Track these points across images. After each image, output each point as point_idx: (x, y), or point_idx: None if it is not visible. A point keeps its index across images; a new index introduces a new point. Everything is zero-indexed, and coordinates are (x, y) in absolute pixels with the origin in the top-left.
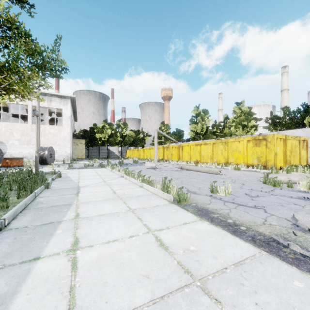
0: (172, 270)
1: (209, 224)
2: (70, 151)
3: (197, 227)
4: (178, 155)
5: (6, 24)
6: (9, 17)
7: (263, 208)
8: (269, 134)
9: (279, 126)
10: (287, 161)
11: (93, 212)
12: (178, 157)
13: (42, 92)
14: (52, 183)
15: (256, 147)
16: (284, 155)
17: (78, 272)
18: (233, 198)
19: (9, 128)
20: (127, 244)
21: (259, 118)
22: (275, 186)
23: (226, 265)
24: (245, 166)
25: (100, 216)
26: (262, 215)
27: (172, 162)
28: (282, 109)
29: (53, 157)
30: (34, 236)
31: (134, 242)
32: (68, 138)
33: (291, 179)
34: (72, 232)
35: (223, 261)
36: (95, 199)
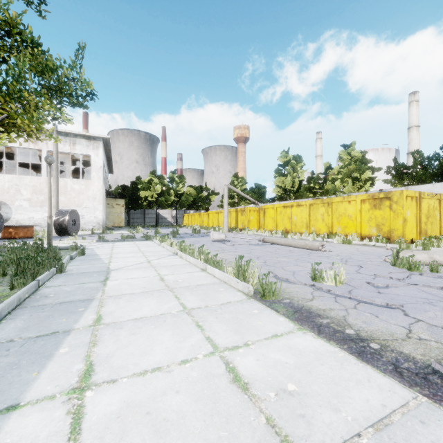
0: (258, 438)
1: (315, 338)
2: (102, 216)
3: (297, 344)
4: (257, 221)
5: (3, 28)
6: (9, 17)
7: (400, 307)
8: (395, 191)
9: (407, 179)
10: (422, 230)
11: (124, 314)
12: (259, 224)
13: (63, 131)
14: (69, 264)
15: (375, 211)
16: (417, 222)
17: (81, 441)
18: (349, 291)
19: (15, 182)
20: (175, 377)
21: (377, 168)
22: (411, 270)
23: (358, 428)
24: (359, 239)
25: (135, 321)
26: (402, 320)
27: (249, 232)
28: (411, 154)
29: (77, 225)
30: (19, 359)
31: (188, 373)
32: (99, 197)
33: (435, 259)
34: (85, 351)
35: (351, 418)
36: (131, 290)
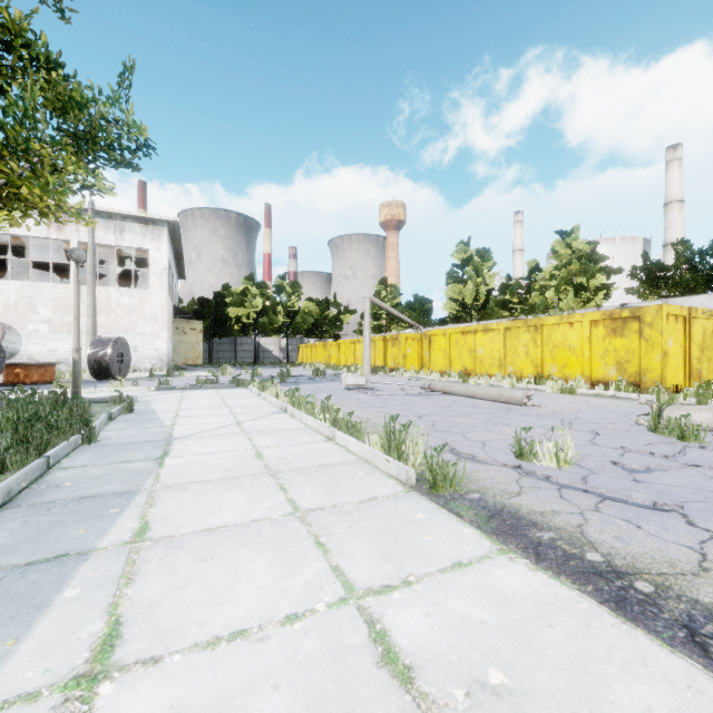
0: None
1: (532, 571)
2: (167, 347)
3: (499, 583)
4: (419, 357)
5: None
6: (8, 19)
7: (679, 509)
8: (648, 306)
9: (664, 286)
10: (694, 371)
11: (189, 521)
12: (421, 361)
13: (103, 211)
14: (106, 427)
15: (614, 339)
16: (686, 358)
17: None
18: (583, 477)
19: (26, 294)
20: (273, 653)
21: (615, 269)
22: (683, 440)
23: None
24: (587, 385)
25: (207, 533)
26: (686, 535)
27: (405, 374)
28: (671, 245)
29: (126, 362)
30: None
31: (298, 644)
32: (163, 317)
33: None
34: (109, 595)
35: None
36: (205, 475)
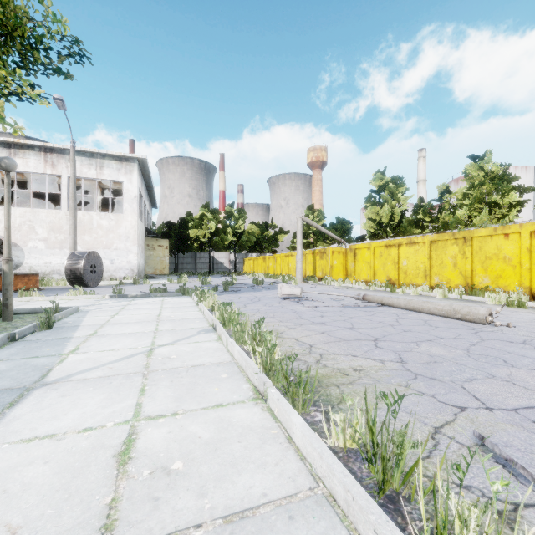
0: None
1: None
2: (137, 260)
3: None
4: (344, 268)
5: None
6: None
7: None
8: None
9: None
10: None
11: None
12: (346, 271)
13: (87, 151)
14: None
15: None
16: None
17: None
18: None
19: (28, 218)
20: None
21: (529, 187)
22: None
23: None
24: (527, 297)
25: None
26: None
27: (333, 283)
28: None
29: (99, 272)
30: None
31: None
32: (133, 236)
33: None
34: None
35: None
36: None
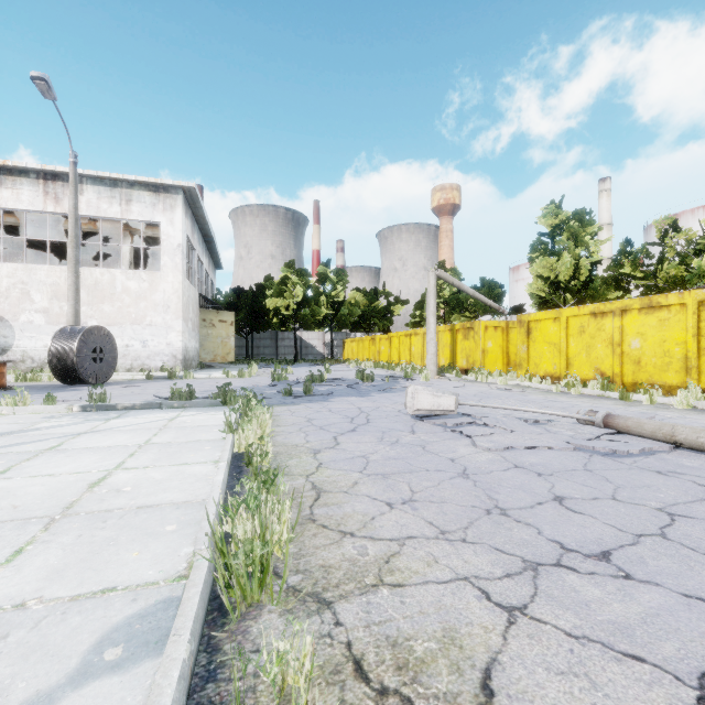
0: None
1: None
2: (183, 342)
3: None
4: (503, 353)
5: None
6: None
7: None
8: None
9: None
10: None
11: None
12: (507, 359)
13: (106, 177)
14: None
15: None
16: None
17: None
18: None
19: (20, 278)
20: None
21: None
22: None
23: None
24: None
25: None
26: None
27: (491, 378)
28: None
29: (109, 360)
30: None
31: None
32: (176, 305)
33: None
34: None
35: None
36: None
